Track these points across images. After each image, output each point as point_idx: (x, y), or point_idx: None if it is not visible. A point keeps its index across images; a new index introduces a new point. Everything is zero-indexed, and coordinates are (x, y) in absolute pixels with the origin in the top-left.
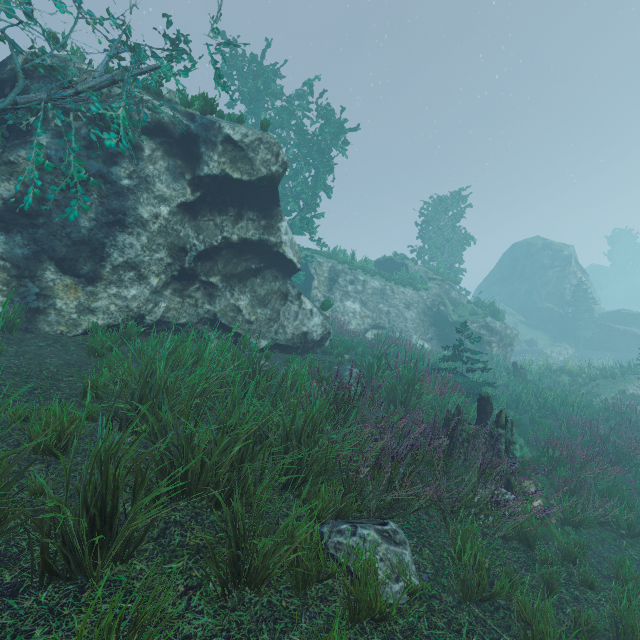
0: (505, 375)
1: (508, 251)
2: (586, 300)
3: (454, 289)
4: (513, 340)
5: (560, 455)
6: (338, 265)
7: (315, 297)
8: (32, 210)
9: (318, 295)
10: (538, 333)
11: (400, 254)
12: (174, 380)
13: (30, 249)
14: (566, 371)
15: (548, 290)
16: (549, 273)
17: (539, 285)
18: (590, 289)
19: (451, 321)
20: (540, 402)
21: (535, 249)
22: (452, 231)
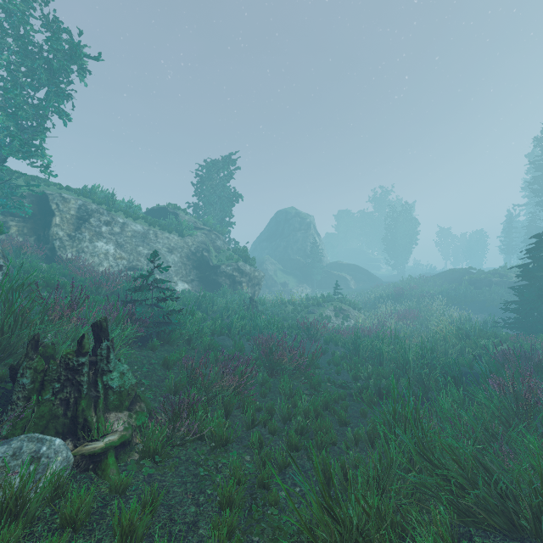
0: (237, 307)
1: (274, 216)
2: (318, 254)
3: (220, 239)
4: (260, 281)
5: (195, 374)
6: (92, 204)
7: (55, 235)
8: None
9: (59, 233)
10: (290, 277)
11: (173, 204)
12: None
13: None
14: (292, 302)
15: (297, 246)
16: (298, 234)
17: (292, 242)
18: (322, 247)
19: (212, 265)
20: (249, 327)
21: (290, 216)
22: (223, 191)
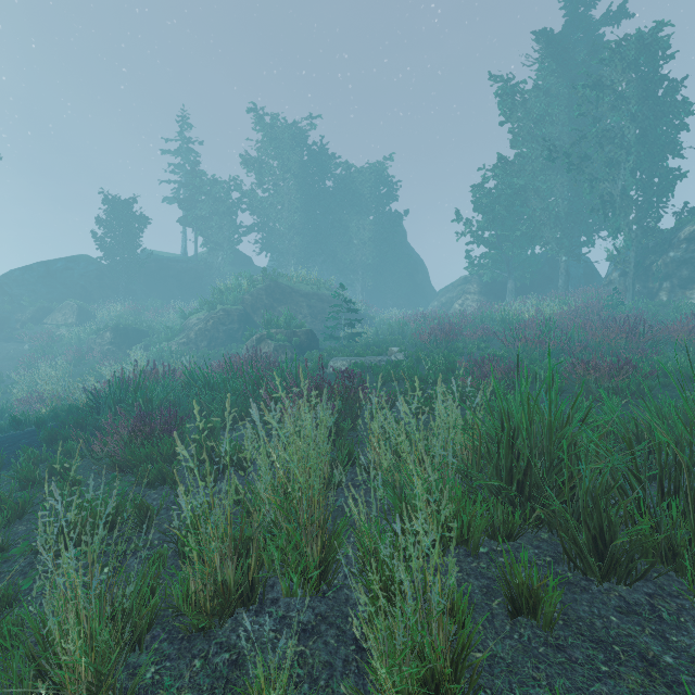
0: None
1: None
2: None
3: None
4: None
5: None
6: None
7: None
8: (671, 274)
9: None
10: None
11: None
12: (682, 310)
13: (671, 285)
14: None
15: None
16: None
17: None
18: None
19: None
20: None
21: None
22: None
